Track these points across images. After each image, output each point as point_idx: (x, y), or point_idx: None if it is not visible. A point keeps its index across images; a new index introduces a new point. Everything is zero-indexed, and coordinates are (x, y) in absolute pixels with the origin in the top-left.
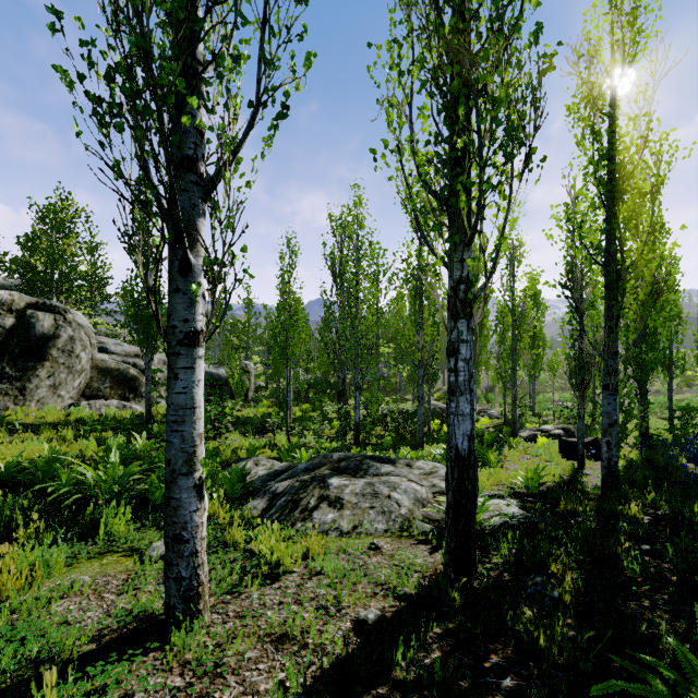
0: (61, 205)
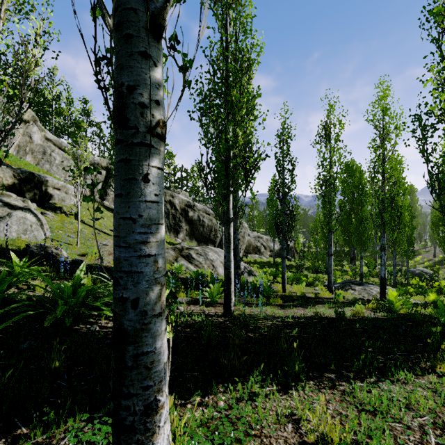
0: None
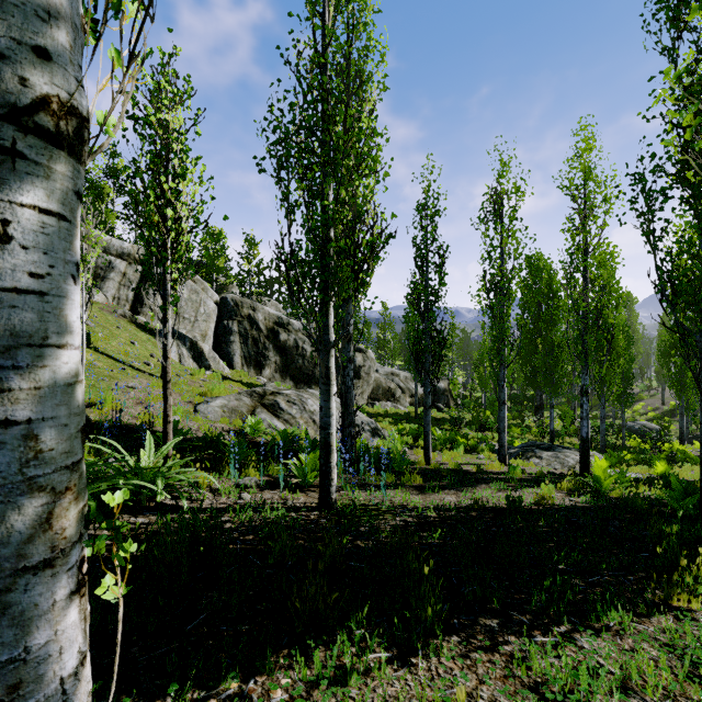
0: None
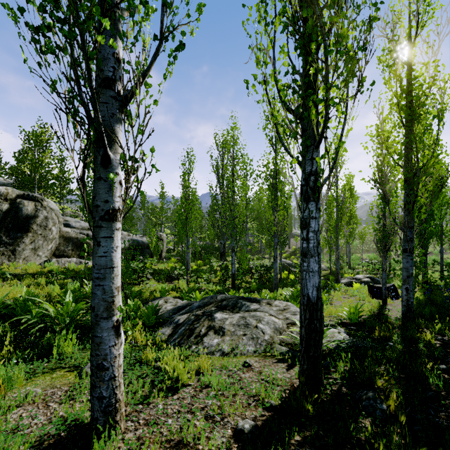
0: (40, 131)
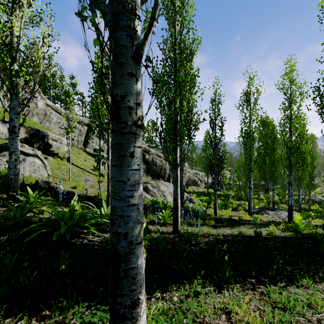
0: None
